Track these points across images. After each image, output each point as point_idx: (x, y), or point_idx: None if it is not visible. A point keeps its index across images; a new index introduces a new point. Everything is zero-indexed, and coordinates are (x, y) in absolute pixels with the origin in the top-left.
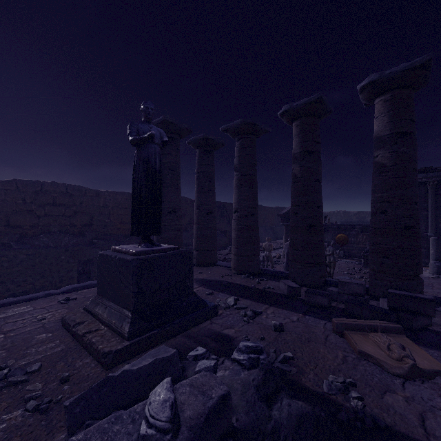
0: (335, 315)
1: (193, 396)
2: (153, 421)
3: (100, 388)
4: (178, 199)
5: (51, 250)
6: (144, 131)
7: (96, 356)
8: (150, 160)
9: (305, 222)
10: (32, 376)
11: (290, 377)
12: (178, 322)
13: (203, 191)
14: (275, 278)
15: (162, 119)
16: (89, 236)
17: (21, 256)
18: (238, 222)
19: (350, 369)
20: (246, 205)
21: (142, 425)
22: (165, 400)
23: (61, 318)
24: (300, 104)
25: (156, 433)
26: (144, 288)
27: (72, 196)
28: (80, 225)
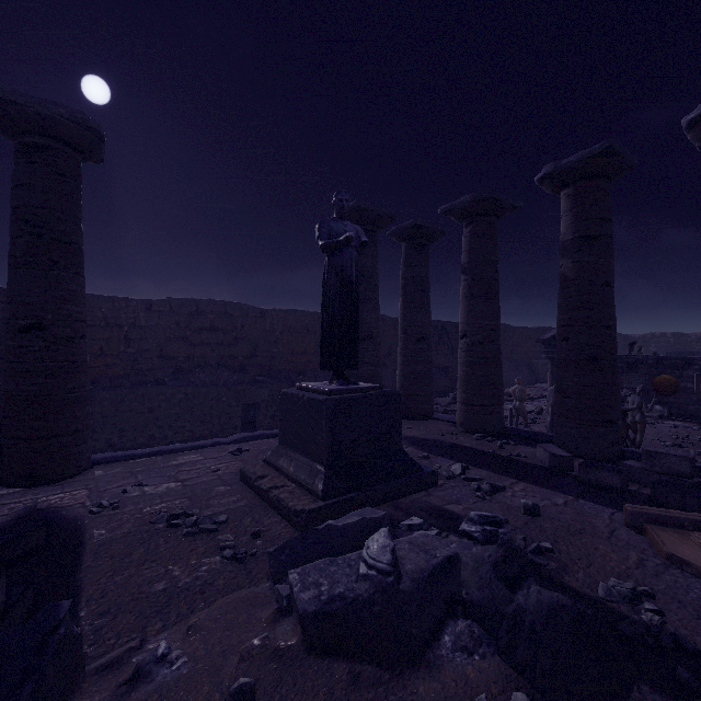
0: (634, 504)
1: (413, 553)
2: (373, 563)
3: (304, 539)
4: (376, 319)
5: (211, 389)
6: (337, 232)
7: (286, 515)
8: (345, 269)
9: (583, 353)
10: (220, 527)
11: (546, 573)
12: (382, 487)
13: (412, 306)
14: (530, 443)
15: (354, 206)
16: (253, 372)
17: (179, 395)
18: (468, 352)
19: (648, 577)
20: (480, 326)
21: (362, 567)
22: (384, 546)
23: (239, 470)
24: (572, 161)
25: (377, 575)
26: (339, 437)
27: (231, 318)
28: (242, 357)
